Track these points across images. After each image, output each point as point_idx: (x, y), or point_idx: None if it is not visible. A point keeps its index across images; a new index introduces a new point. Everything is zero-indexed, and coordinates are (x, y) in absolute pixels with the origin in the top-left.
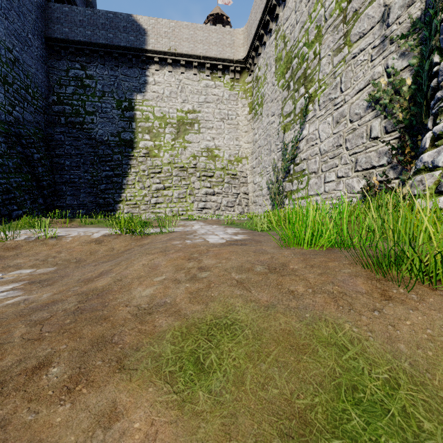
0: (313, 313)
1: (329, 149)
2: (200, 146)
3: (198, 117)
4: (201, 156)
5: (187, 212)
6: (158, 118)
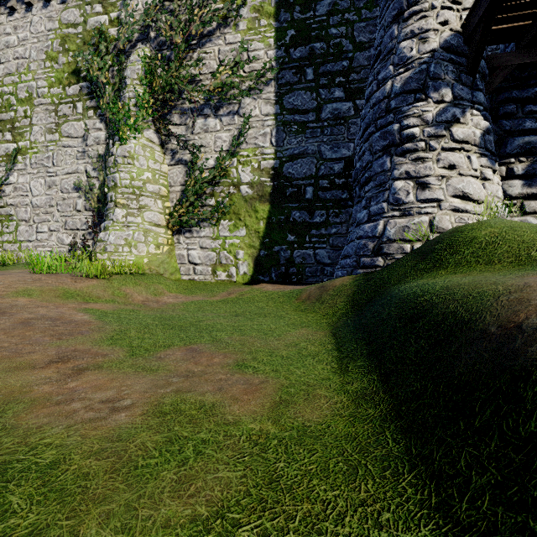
0: (56, 285)
1: (42, 205)
2: None
3: None
4: None
5: None
6: None
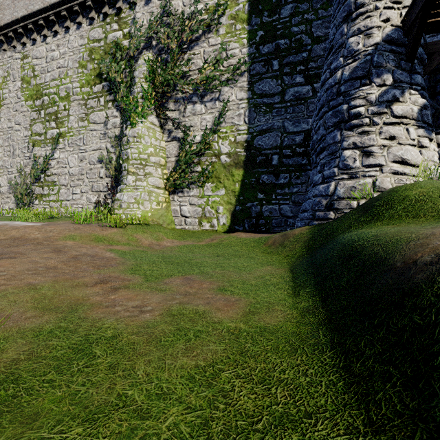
0: (90, 232)
1: (76, 174)
2: None
3: None
4: None
5: None
6: None
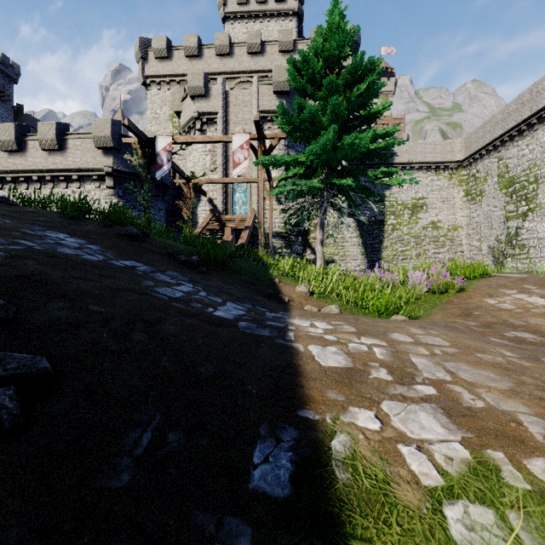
0: None
1: (543, 237)
2: (427, 221)
3: (426, 201)
4: (428, 227)
5: (422, 265)
6: (399, 205)
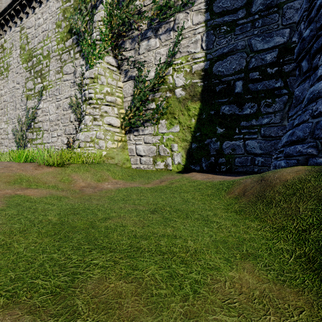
0: (16, 172)
1: (54, 120)
2: None
3: None
4: None
5: None
6: None
